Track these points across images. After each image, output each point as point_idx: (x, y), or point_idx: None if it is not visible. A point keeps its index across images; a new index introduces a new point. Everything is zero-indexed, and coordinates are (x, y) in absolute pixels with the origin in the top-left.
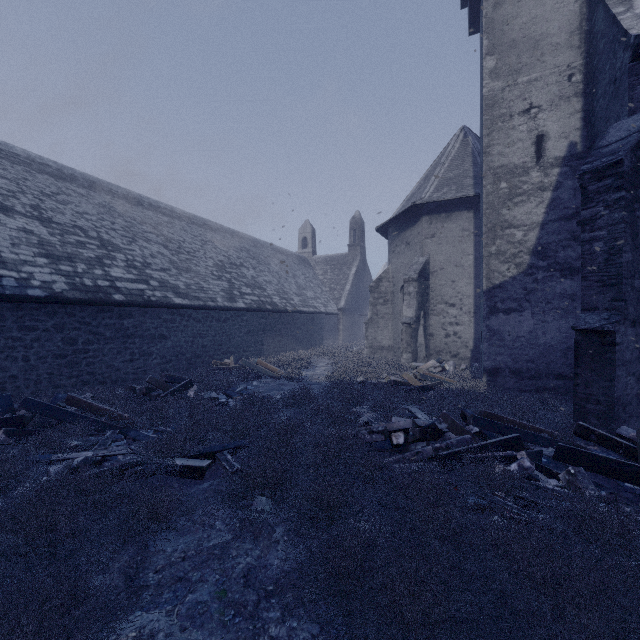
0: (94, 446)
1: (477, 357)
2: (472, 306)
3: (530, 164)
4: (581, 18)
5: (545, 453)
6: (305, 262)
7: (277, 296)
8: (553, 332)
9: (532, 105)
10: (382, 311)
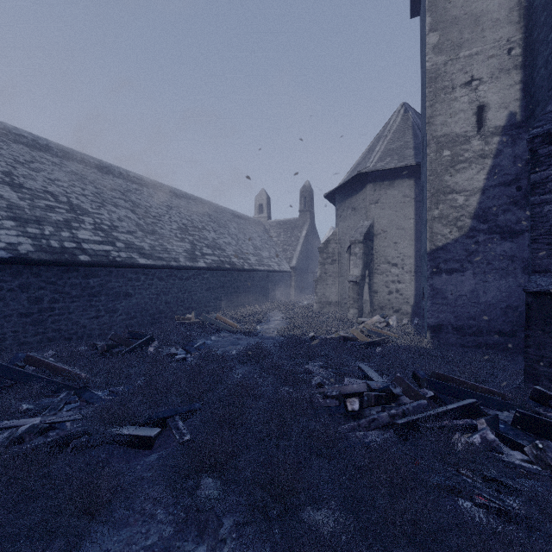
0: (45, 410)
1: (417, 312)
2: (413, 266)
3: (471, 133)
4: None
5: (501, 417)
6: (261, 226)
7: (235, 256)
8: (494, 291)
9: (473, 78)
10: (330, 270)
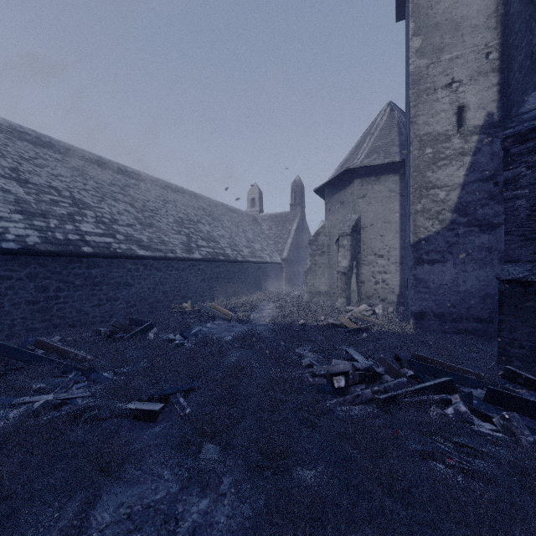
0: (56, 388)
1: (402, 301)
2: (398, 257)
3: (452, 132)
4: (497, 2)
5: (474, 394)
6: (253, 219)
7: (229, 248)
8: (473, 280)
9: (454, 80)
10: (320, 261)
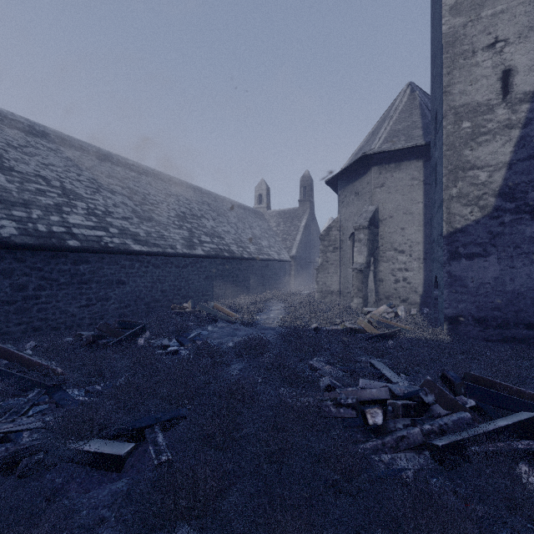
0: (6, 414)
1: (427, 302)
2: (421, 252)
3: (495, 101)
4: None
5: None
6: (260, 216)
7: (234, 244)
8: (522, 278)
9: (497, 39)
10: (332, 258)
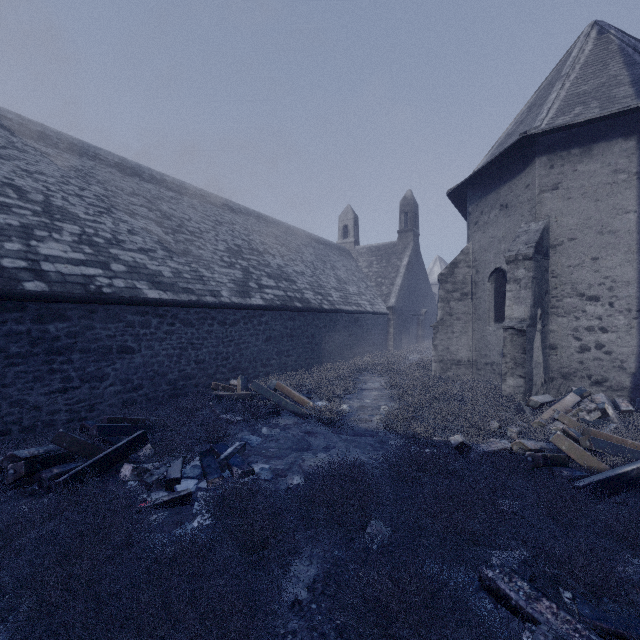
0: None
1: None
2: (634, 299)
3: None
4: None
5: None
6: (346, 253)
7: (310, 291)
8: None
9: None
10: (458, 309)
